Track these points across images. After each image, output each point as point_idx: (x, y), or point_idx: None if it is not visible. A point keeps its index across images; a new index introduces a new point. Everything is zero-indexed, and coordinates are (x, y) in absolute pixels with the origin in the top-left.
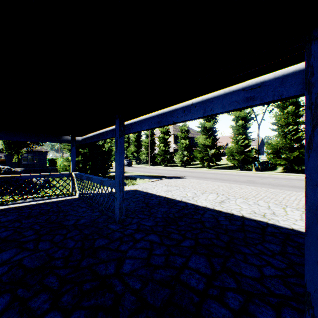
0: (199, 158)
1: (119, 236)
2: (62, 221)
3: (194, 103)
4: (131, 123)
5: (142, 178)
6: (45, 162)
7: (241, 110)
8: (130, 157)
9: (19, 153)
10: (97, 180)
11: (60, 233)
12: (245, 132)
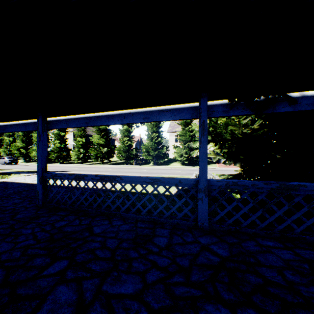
0: (94, 155)
1: None
2: None
3: (21, 123)
4: None
5: (19, 173)
6: None
7: None
8: (15, 154)
9: None
10: None
11: None
12: (129, 135)
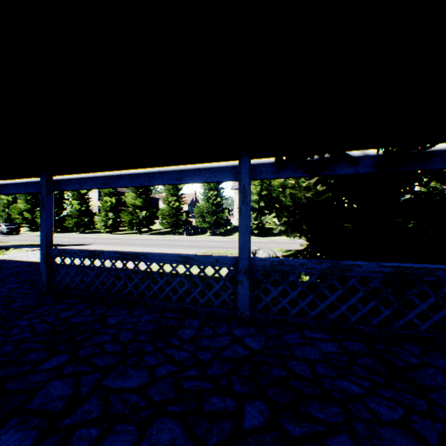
0: (129, 222)
1: None
2: None
3: (21, 182)
4: None
5: (21, 247)
6: None
7: None
8: (17, 219)
9: None
10: None
11: None
12: (177, 193)
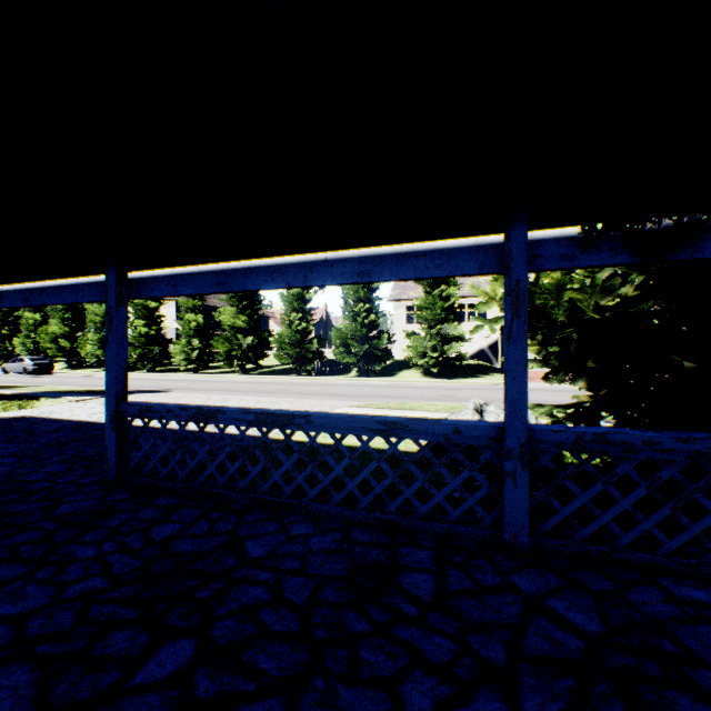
0: (225, 354)
1: None
2: None
3: (67, 285)
4: None
5: (59, 396)
6: None
7: None
8: (48, 350)
9: None
10: None
11: None
12: (303, 307)
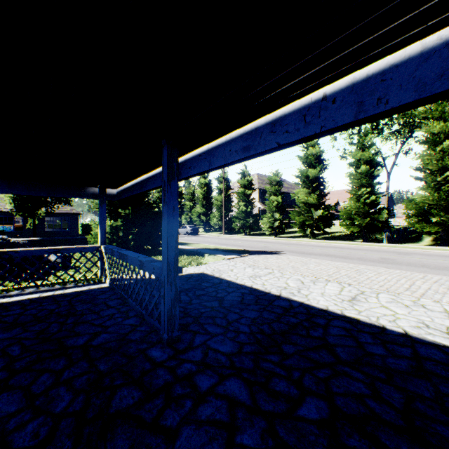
0: (299, 223)
1: (164, 382)
2: (66, 337)
3: (328, 94)
4: (193, 158)
5: (213, 253)
6: (77, 229)
7: (365, 149)
8: (196, 221)
9: (34, 216)
10: (133, 259)
11: (51, 369)
12: (370, 183)
